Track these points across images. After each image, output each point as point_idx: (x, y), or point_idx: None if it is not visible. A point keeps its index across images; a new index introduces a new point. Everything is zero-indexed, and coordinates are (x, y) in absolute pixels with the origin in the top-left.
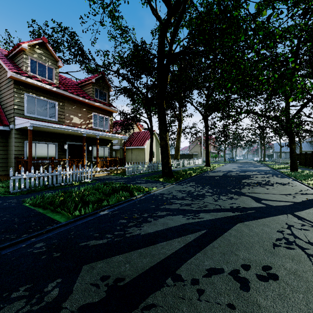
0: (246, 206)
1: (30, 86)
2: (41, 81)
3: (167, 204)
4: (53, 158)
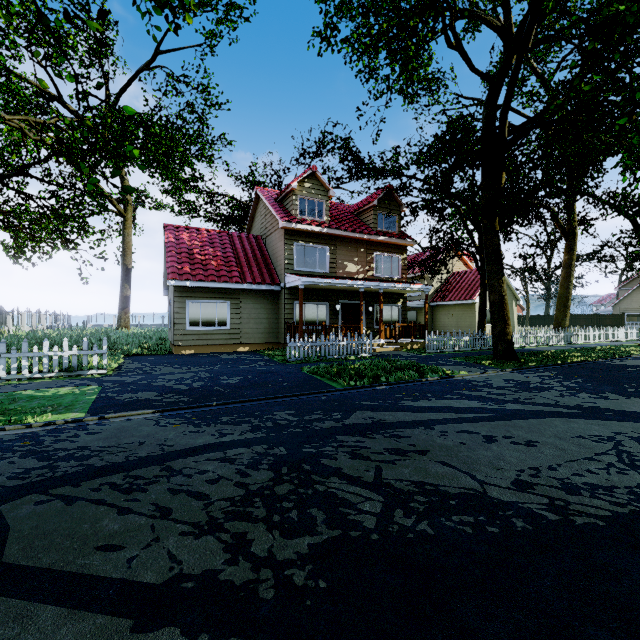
0: (613, 408)
1: (299, 233)
2: (311, 223)
3: (466, 390)
4: (324, 324)
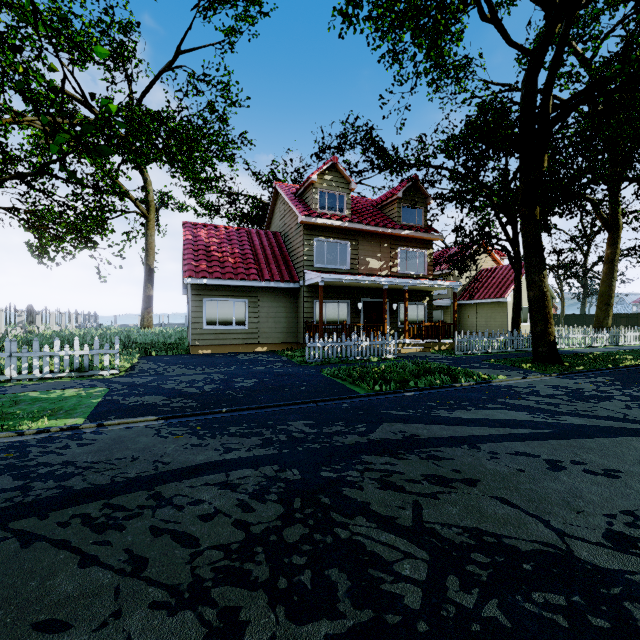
0: None
1: (319, 228)
2: (331, 218)
3: (510, 398)
4: (345, 323)
